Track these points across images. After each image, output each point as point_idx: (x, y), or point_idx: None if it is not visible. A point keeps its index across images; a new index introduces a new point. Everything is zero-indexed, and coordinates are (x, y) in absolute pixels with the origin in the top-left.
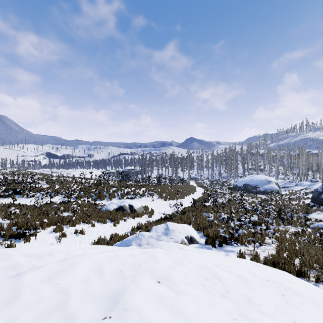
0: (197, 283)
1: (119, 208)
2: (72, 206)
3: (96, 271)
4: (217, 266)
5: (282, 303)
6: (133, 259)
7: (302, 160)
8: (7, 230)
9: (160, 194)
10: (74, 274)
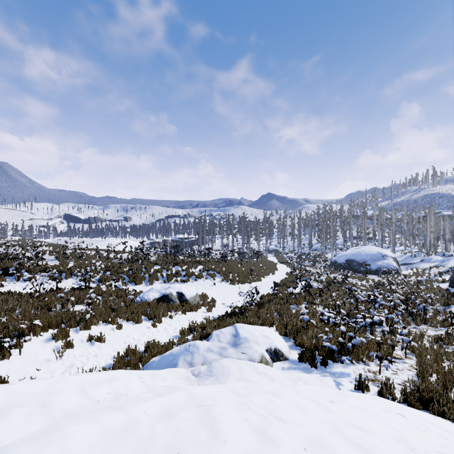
0: None
1: (163, 298)
2: (88, 295)
3: None
4: (338, 432)
5: None
6: (170, 425)
7: (430, 225)
8: None
9: (225, 275)
10: None
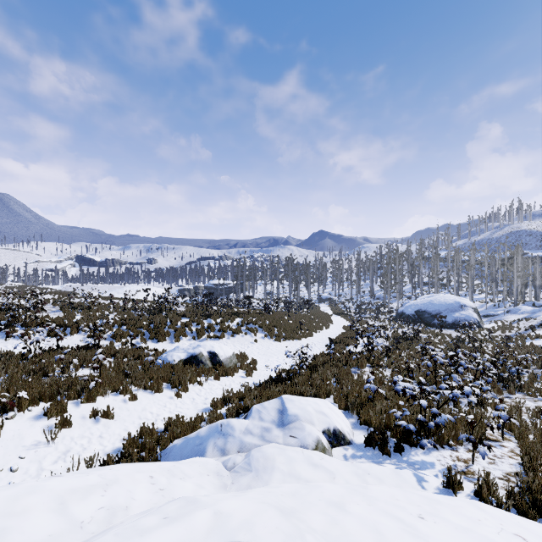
0: None
1: (191, 359)
2: (94, 357)
3: None
4: None
5: None
6: None
7: (516, 269)
8: None
9: (269, 329)
10: None
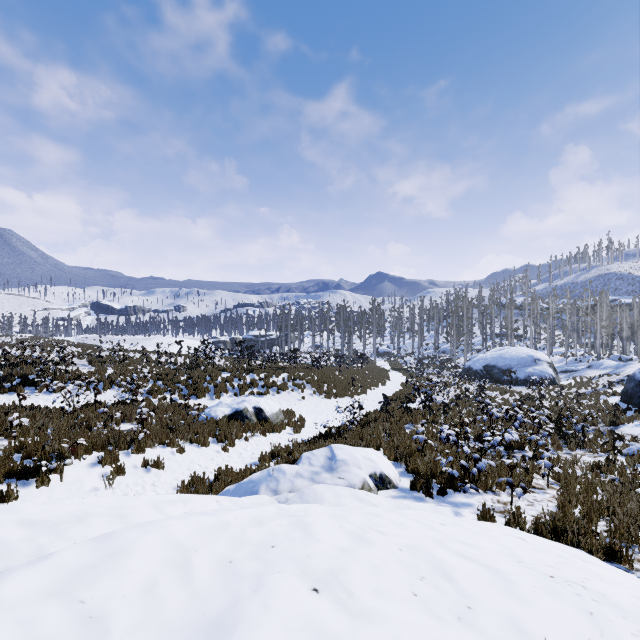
0: (401, 589)
1: (235, 415)
2: (139, 410)
3: (174, 565)
4: (442, 544)
5: (592, 634)
6: (261, 530)
7: (601, 318)
8: (1, 461)
9: (318, 386)
10: (123, 575)
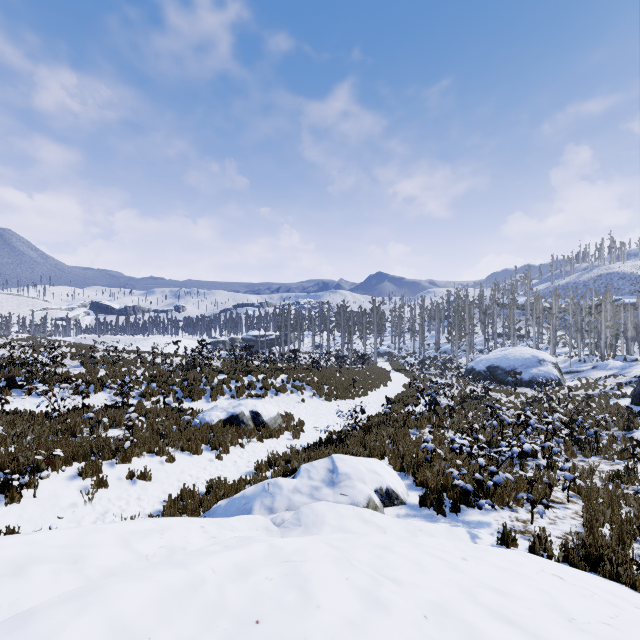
0: None
1: (231, 419)
2: (127, 415)
3: None
4: (471, 596)
5: None
6: (245, 586)
7: (605, 318)
8: None
9: (318, 387)
10: None
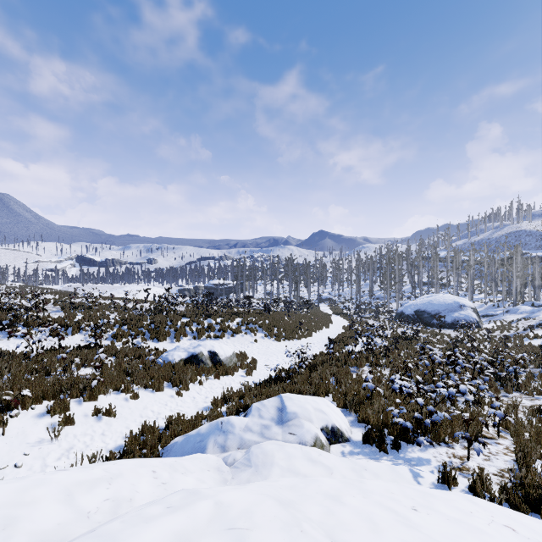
0: None
1: (191, 358)
2: (96, 356)
3: None
4: None
5: None
6: None
7: (516, 269)
8: None
9: (269, 329)
10: None
